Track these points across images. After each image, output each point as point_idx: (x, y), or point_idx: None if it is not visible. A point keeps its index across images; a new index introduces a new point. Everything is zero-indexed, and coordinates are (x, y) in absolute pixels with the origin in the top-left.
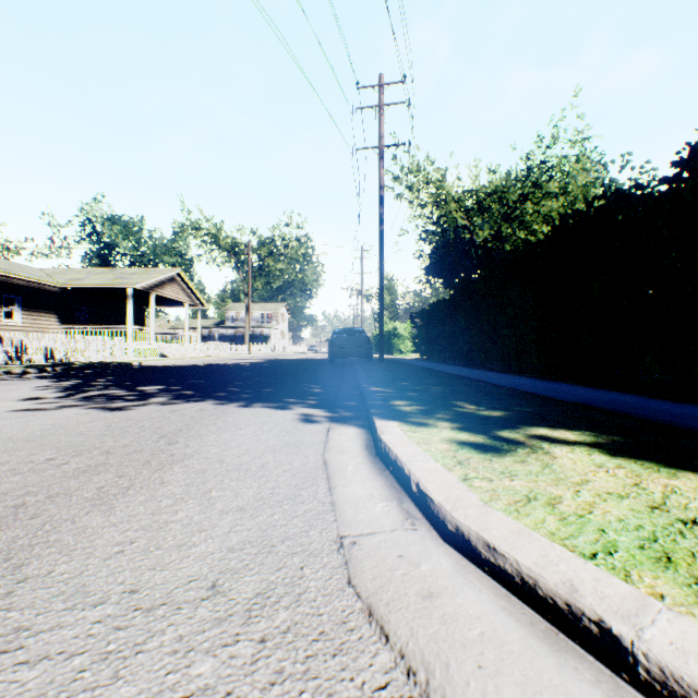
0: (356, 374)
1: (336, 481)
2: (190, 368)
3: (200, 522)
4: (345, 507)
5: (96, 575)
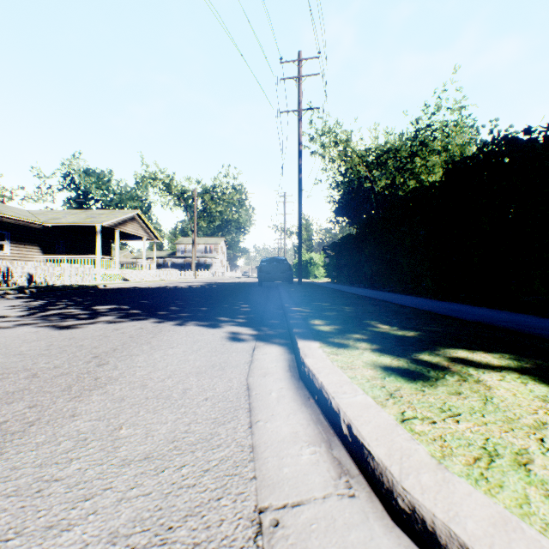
0: (279, 295)
1: (258, 413)
2: (144, 289)
3: (90, 481)
4: (266, 455)
5: None
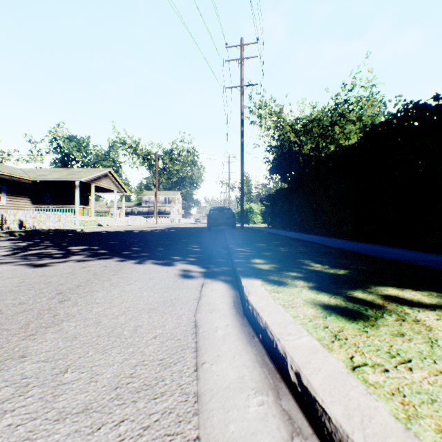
0: (225, 237)
1: (204, 354)
2: (114, 233)
3: None
4: (211, 406)
5: None
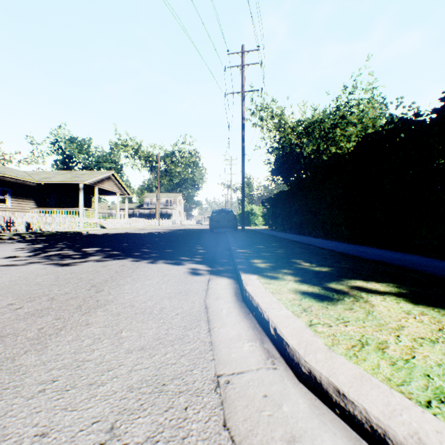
0: (227, 239)
1: (214, 323)
2: (119, 235)
3: (109, 361)
4: (220, 347)
5: (17, 416)
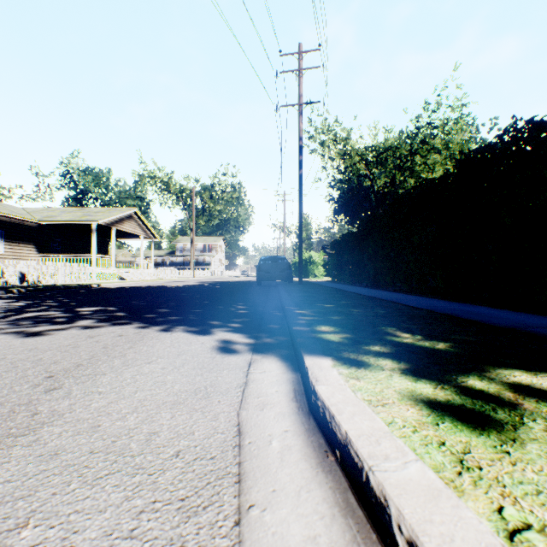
0: (279, 295)
1: (251, 488)
2: (138, 289)
3: None
4: None
5: None
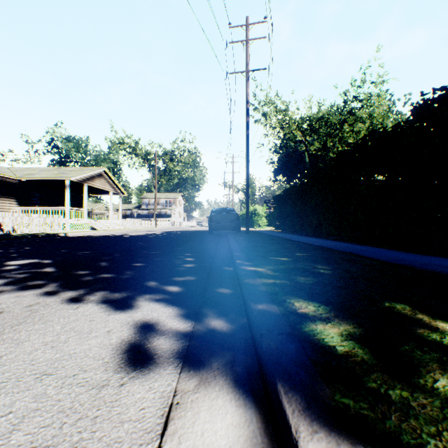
0: (229, 244)
1: None
2: (98, 238)
3: None
4: None
5: None
